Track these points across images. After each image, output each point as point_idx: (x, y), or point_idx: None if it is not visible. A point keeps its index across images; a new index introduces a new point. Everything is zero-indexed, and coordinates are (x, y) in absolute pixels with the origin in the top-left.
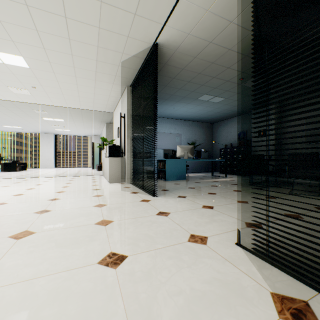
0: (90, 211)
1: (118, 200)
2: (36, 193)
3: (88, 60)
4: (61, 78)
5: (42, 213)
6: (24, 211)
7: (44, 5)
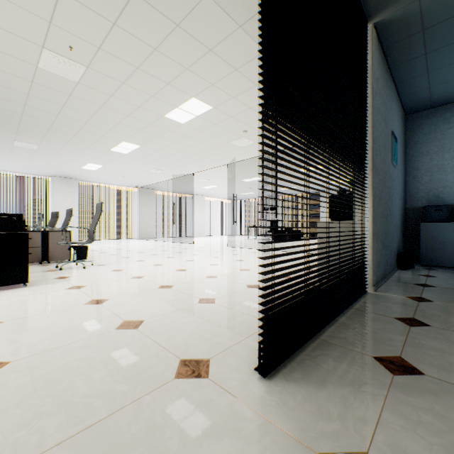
0: (88, 328)
1: (182, 327)
2: (192, 272)
3: (231, 39)
4: (248, 101)
5: (87, 304)
6: (104, 293)
7: (113, 4)
